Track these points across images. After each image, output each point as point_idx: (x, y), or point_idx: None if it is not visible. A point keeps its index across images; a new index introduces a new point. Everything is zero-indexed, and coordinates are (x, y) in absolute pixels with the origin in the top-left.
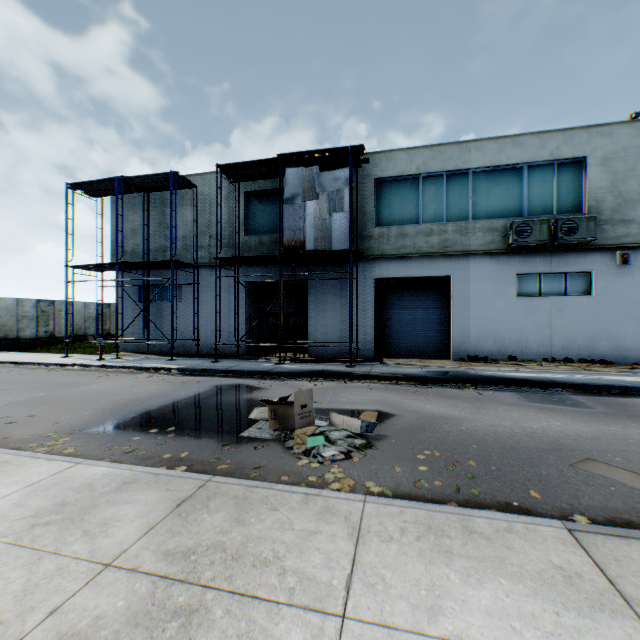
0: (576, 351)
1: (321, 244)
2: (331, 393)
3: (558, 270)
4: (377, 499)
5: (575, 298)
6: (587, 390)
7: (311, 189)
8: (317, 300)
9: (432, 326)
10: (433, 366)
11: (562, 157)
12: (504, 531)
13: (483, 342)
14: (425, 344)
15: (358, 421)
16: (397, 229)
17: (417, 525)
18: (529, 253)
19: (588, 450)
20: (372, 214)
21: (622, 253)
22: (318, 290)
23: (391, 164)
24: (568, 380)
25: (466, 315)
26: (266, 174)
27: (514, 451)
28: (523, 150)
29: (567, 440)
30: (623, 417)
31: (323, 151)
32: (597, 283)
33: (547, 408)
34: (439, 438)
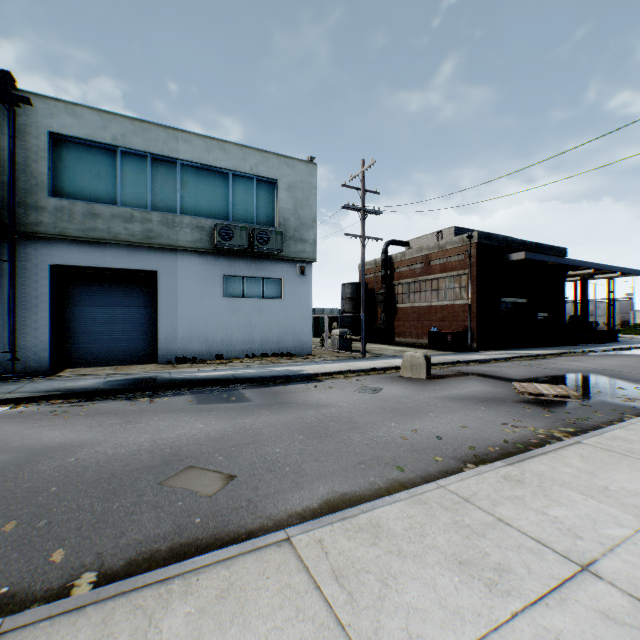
0: (271, 347)
1: None
2: None
3: (258, 275)
4: None
5: (271, 301)
6: (261, 382)
7: None
8: None
9: (136, 327)
10: (126, 373)
11: (261, 174)
12: None
13: (192, 342)
14: (127, 348)
15: None
16: (86, 206)
17: None
18: (235, 256)
19: (202, 454)
20: (46, 178)
21: (302, 266)
22: None
23: (77, 121)
24: (250, 375)
25: (174, 314)
26: None
27: (110, 481)
28: (229, 157)
29: (192, 446)
30: (267, 406)
31: None
32: (286, 289)
33: (209, 408)
34: (6, 490)
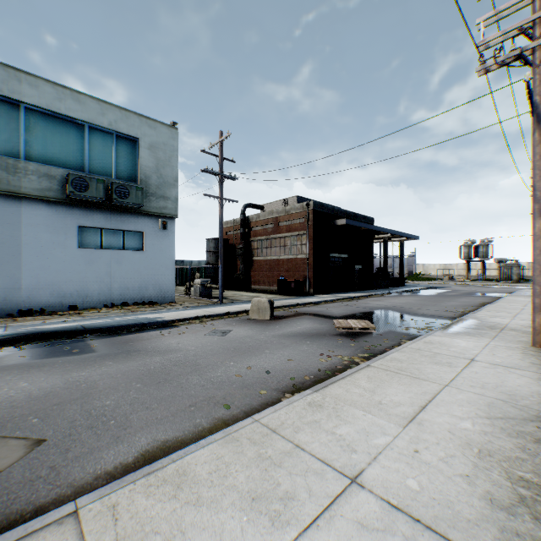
0: (133, 296)
1: None
2: None
3: (118, 227)
4: None
5: (132, 252)
6: (115, 331)
7: None
8: None
9: None
10: None
11: (121, 131)
12: None
13: (40, 294)
14: None
15: None
16: None
17: None
18: (92, 208)
19: (13, 418)
20: None
21: (164, 221)
22: None
23: None
24: (103, 324)
25: (17, 265)
26: None
27: None
28: (85, 109)
29: (3, 410)
30: (112, 356)
31: None
32: (148, 241)
33: (43, 363)
34: None
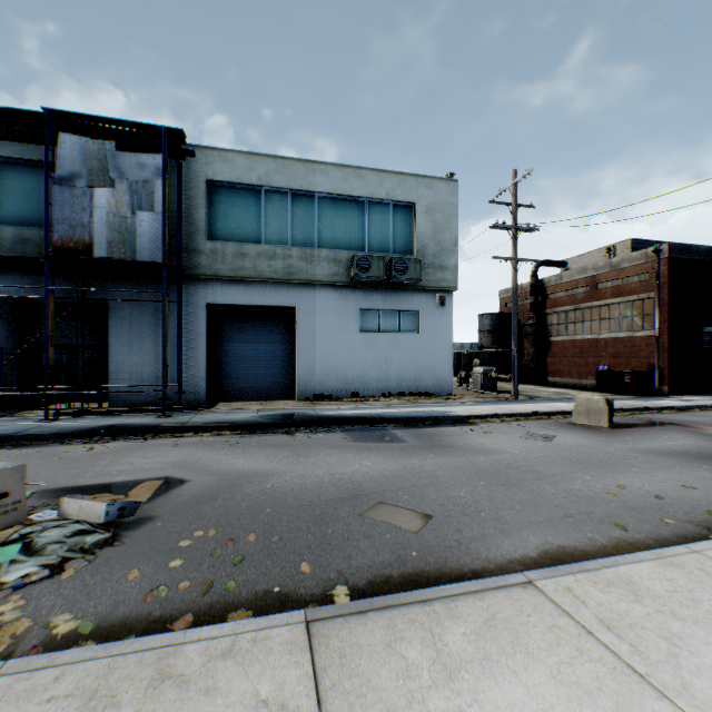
0: (408, 385)
1: (120, 251)
2: (110, 459)
3: (394, 307)
4: (27, 662)
5: (407, 335)
6: (409, 423)
7: (103, 171)
8: (123, 328)
9: (277, 363)
10: (273, 409)
11: (397, 199)
12: (219, 657)
13: (329, 379)
14: (269, 383)
15: (103, 505)
16: (235, 246)
17: (70, 700)
18: (370, 289)
19: (385, 491)
20: (203, 223)
21: (441, 296)
22: (125, 315)
23: (227, 167)
24: (395, 414)
25: (312, 350)
26: (29, 135)
27: (311, 508)
28: (365, 184)
29: (371, 483)
30: (427, 448)
31: (123, 123)
32: (424, 322)
33: (368, 447)
34: (229, 507)
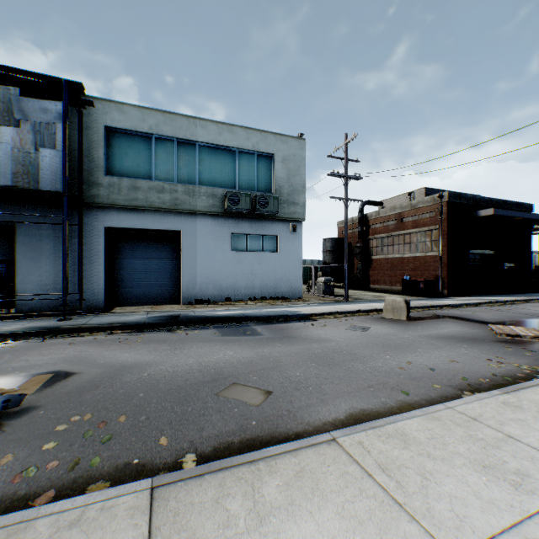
0: (269, 291)
1: (24, 180)
2: (8, 357)
3: (258, 233)
4: None
5: (268, 253)
6: (267, 320)
7: (8, 113)
8: (30, 246)
9: (165, 275)
10: (160, 311)
11: (261, 150)
12: (67, 528)
13: (207, 287)
14: (158, 291)
15: None
16: (129, 181)
17: None
18: (240, 218)
19: (240, 374)
20: (102, 161)
21: (294, 224)
22: (31, 235)
23: (123, 116)
24: (257, 314)
25: (194, 265)
26: None
27: (178, 391)
28: (236, 138)
29: (229, 368)
30: (277, 339)
31: (27, 73)
32: (281, 244)
33: (232, 340)
34: (108, 393)
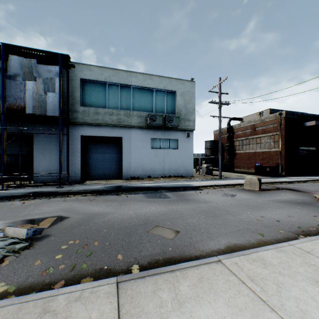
0: (173, 172)
1: (38, 110)
2: (32, 208)
3: (167, 138)
4: None
5: (173, 150)
6: (172, 189)
7: (30, 73)
8: (41, 146)
9: (113, 162)
10: (111, 183)
11: (168, 89)
12: (74, 301)
13: (137, 170)
14: (110, 172)
15: (25, 230)
16: (94, 109)
17: None
18: (156, 129)
19: (159, 220)
20: (79, 98)
21: (188, 132)
22: (42, 140)
23: (90, 72)
24: (167, 185)
25: (130, 157)
26: None
27: (125, 229)
28: (154, 82)
29: (153, 217)
30: (180, 200)
31: (40, 51)
32: (180, 144)
33: (153, 200)
34: (87, 229)
